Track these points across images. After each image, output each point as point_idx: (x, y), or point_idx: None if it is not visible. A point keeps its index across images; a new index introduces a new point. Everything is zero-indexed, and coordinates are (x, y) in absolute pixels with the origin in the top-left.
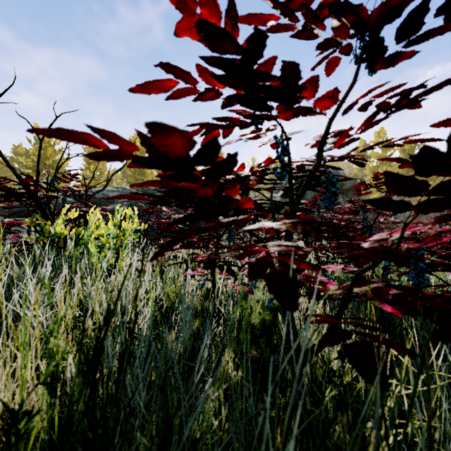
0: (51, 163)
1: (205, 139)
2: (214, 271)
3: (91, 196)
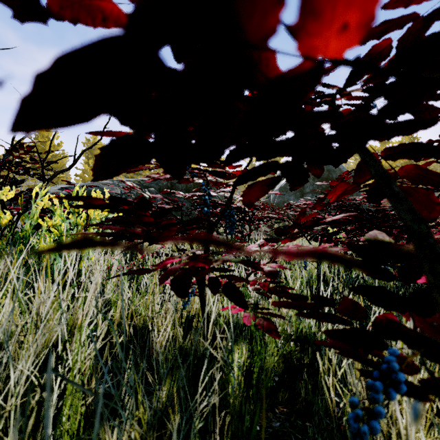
0: (49, 158)
1: None
2: (204, 283)
3: (52, 177)
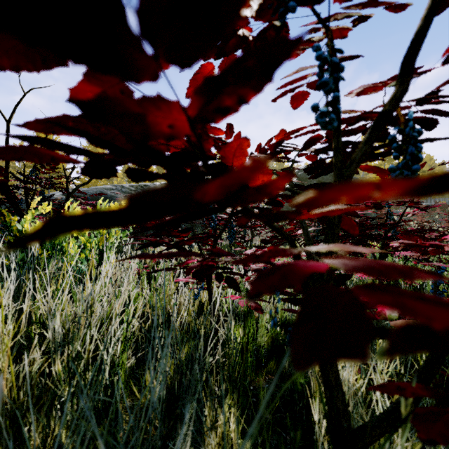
0: None
1: (192, 84)
2: (211, 279)
3: (74, 190)
